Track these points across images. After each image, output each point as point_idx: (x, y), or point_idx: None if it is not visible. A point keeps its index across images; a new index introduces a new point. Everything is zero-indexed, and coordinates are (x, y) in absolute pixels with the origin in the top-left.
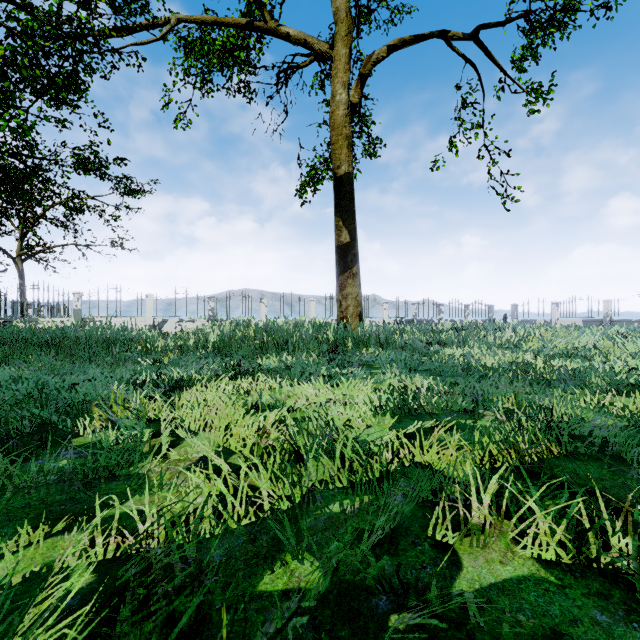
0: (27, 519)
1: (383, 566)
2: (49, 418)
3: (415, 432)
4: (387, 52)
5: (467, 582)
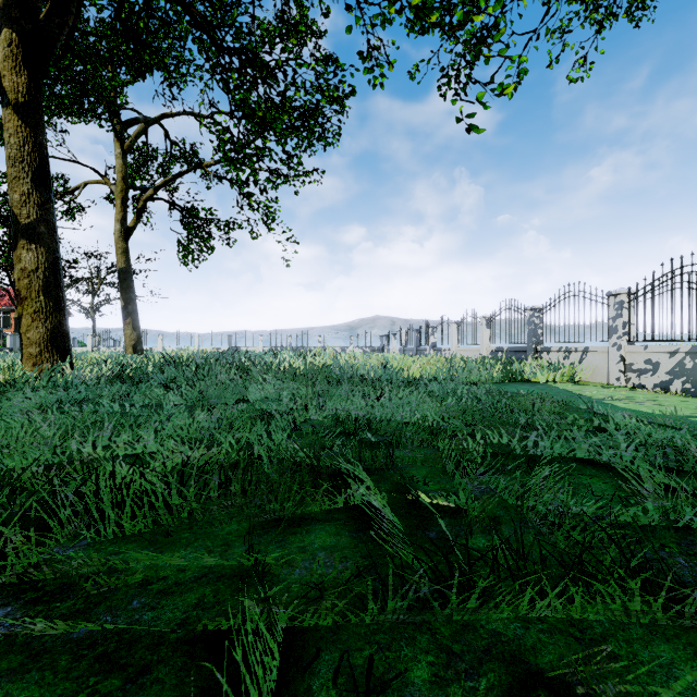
0: None
1: None
2: None
3: None
4: (154, 191)
5: None
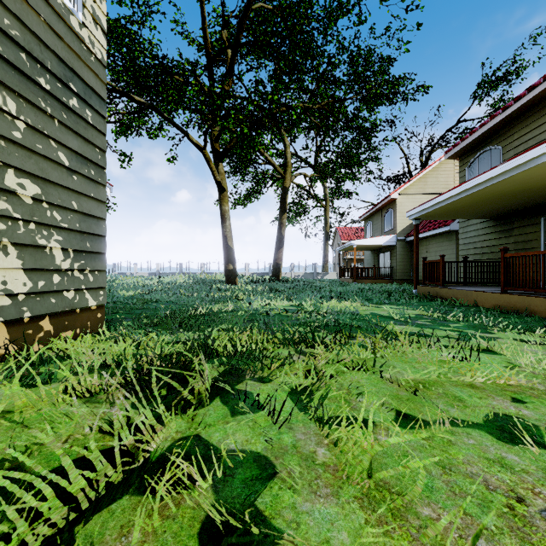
0: None
1: None
2: None
3: None
4: None
5: None
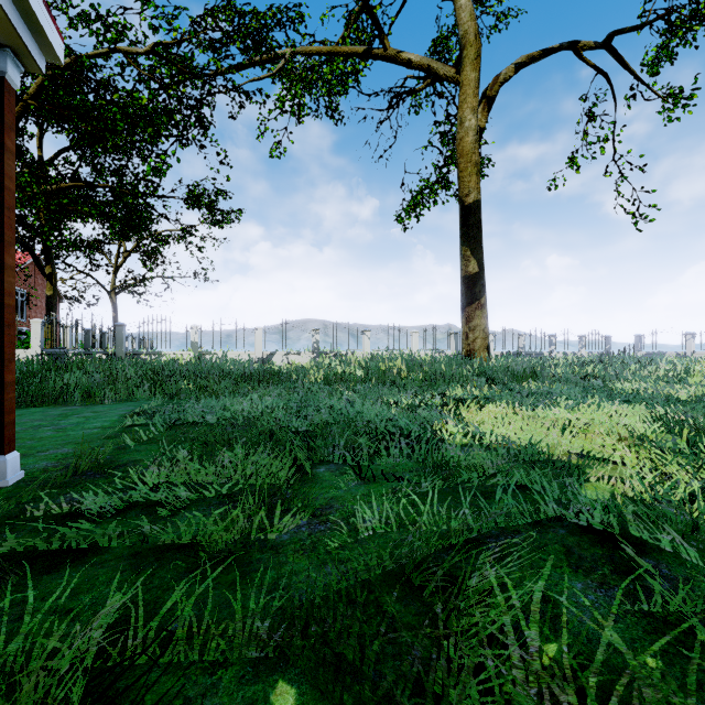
0: (544, 476)
1: None
2: (404, 428)
3: None
4: (515, 71)
5: None
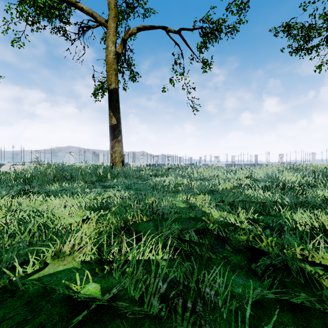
0: None
1: (3, 276)
2: None
3: (94, 217)
4: (137, 30)
5: (38, 275)
